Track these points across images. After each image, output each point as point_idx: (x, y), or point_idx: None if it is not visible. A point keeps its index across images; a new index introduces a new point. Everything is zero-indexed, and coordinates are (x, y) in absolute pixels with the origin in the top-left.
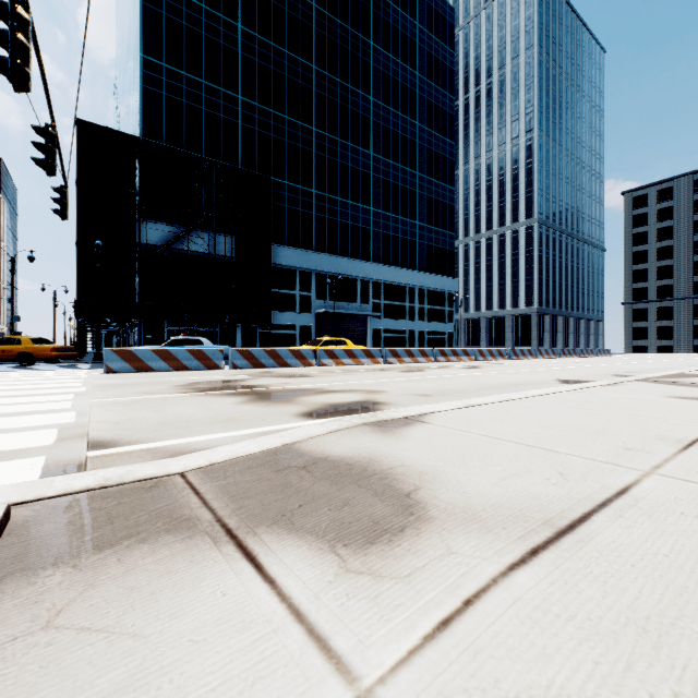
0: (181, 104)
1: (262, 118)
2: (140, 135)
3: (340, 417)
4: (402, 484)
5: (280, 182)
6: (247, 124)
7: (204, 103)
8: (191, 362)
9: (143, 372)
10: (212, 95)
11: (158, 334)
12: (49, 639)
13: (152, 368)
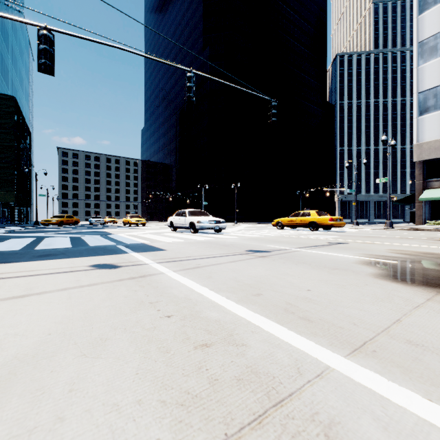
0: None
1: (1, 83)
2: None
3: None
4: None
5: None
6: None
7: None
8: None
9: None
10: None
11: None
12: None
13: None
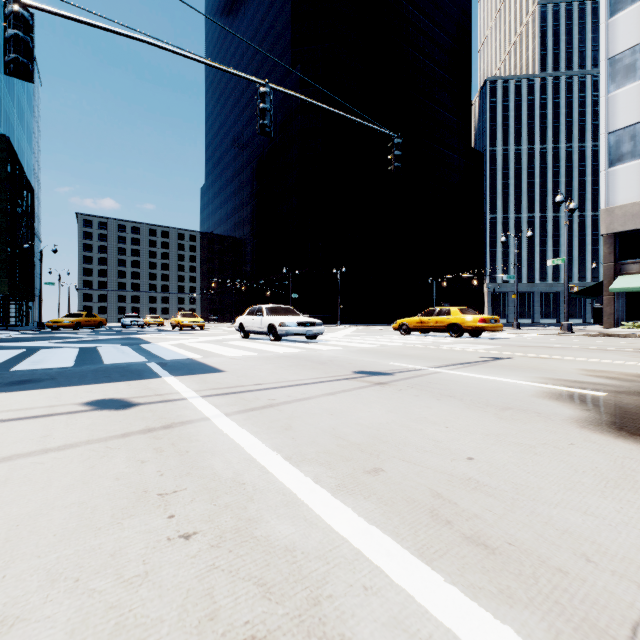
0: None
1: None
2: None
3: None
4: None
5: None
6: None
7: None
8: None
9: None
10: None
11: None
12: None
13: None
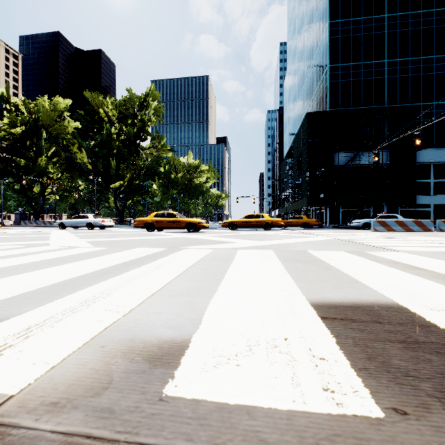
0: (349, 82)
1: (401, 67)
2: (327, 109)
3: None
4: None
5: (416, 105)
6: (390, 76)
7: (362, 75)
8: (414, 227)
9: (390, 231)
10: (367, 68)
11: (337, 213)
12: None
13: (394, 229)
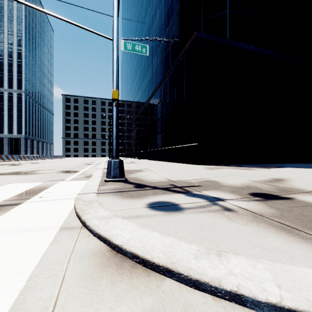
0: None
1: None
2: None
3: (79, 172)
4: (133, 170)
5: None
6: None
7: None
8: None
9: None
10: None
11: None
12: (140, 175)
13: None
